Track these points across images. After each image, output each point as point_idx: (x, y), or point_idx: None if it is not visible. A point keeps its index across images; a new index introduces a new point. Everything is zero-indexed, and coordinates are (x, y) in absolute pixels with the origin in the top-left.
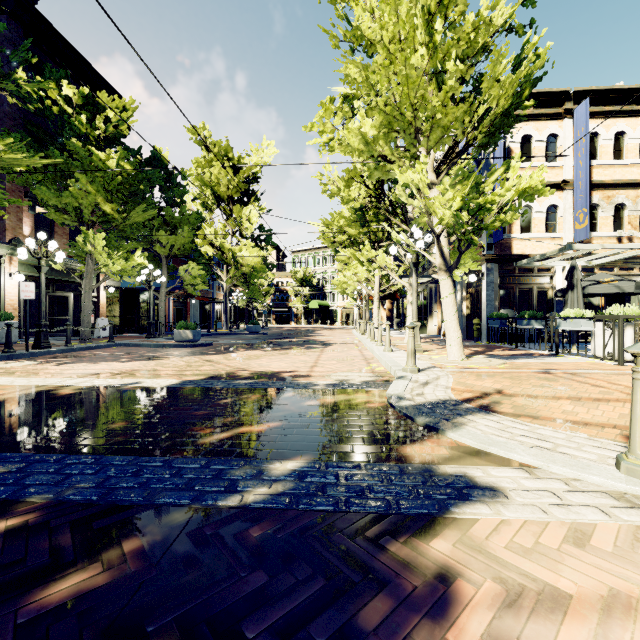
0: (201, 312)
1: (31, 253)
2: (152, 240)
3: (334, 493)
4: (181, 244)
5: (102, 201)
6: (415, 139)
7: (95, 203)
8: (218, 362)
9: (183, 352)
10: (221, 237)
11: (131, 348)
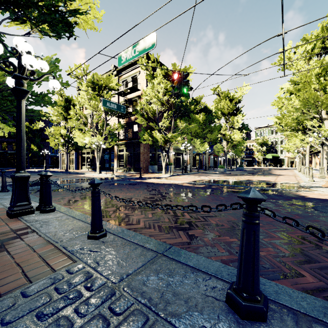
0: (213, 161)
1: (184, 147)
2: (204, 137)
3: (284, 190)
4: (214, 137)
5: (197, 129)
6: (315, 107)
7: (195, 130)
8: (241, 178)
9: (225, 175)
10: (224, 130)
11: (205, 174)
